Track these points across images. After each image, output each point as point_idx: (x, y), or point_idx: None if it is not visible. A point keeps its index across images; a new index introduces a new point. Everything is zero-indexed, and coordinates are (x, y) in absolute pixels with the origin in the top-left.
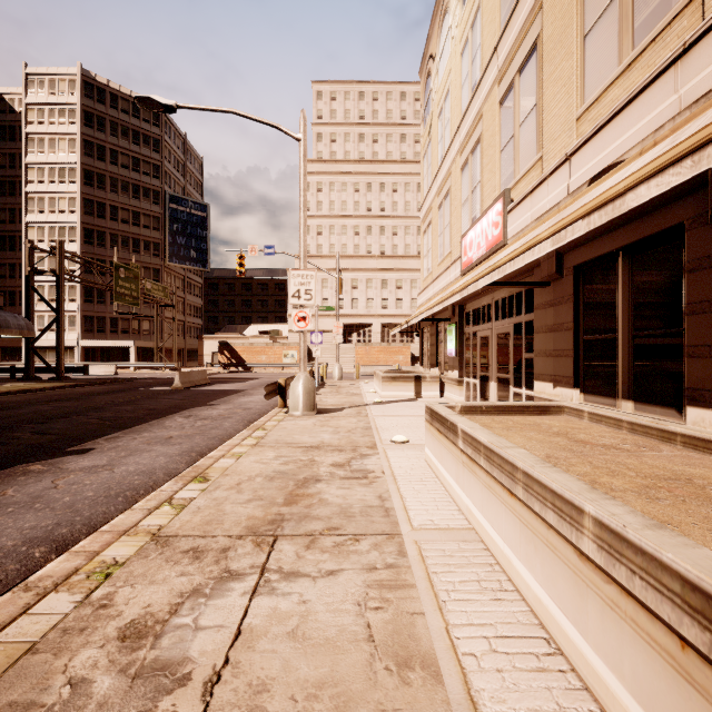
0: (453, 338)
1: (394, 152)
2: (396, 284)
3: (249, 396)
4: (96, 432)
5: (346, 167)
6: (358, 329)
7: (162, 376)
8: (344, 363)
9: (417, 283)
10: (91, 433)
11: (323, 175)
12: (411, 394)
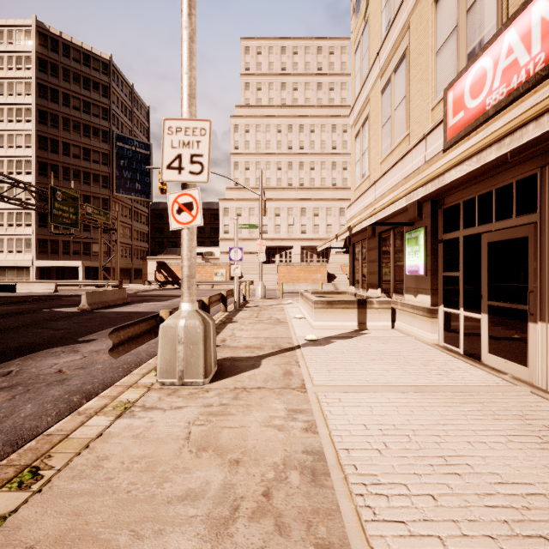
0: (420, 249)
1: (311, 99)
2: (313, 212)
3: None
4: None
5: (270, 111)
6: (281, 251)
7: None
8: (268, 280)
9: (332, 211)
10: None
11: (250, 118)
12: (352, 324)
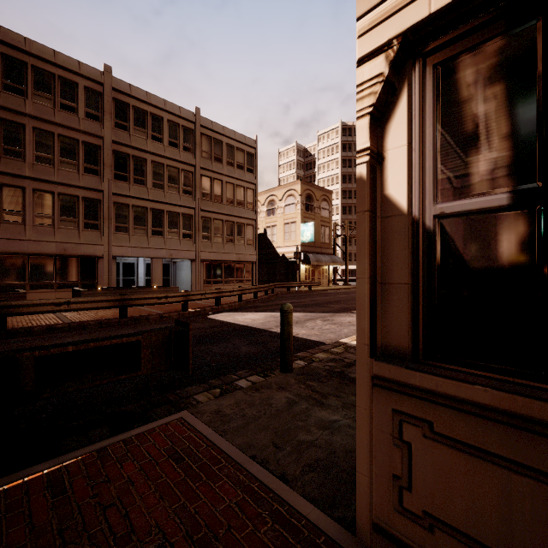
0: None
1: None
2: None
3: None
4: None
5: None
6: None
7: None
8: None
9: None
10: None
11: None
12: None
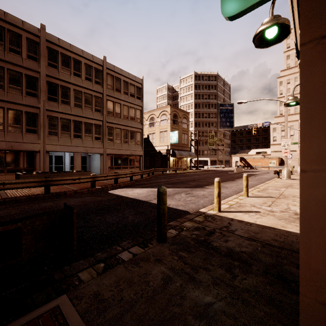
0: None
1: None
2: None
3: (262, 175)
4: (233, 179)
5: None
6: None
7: (222, 169)
8: None
9: None
10: (232, 179)
11: (290, 75)
12: None
